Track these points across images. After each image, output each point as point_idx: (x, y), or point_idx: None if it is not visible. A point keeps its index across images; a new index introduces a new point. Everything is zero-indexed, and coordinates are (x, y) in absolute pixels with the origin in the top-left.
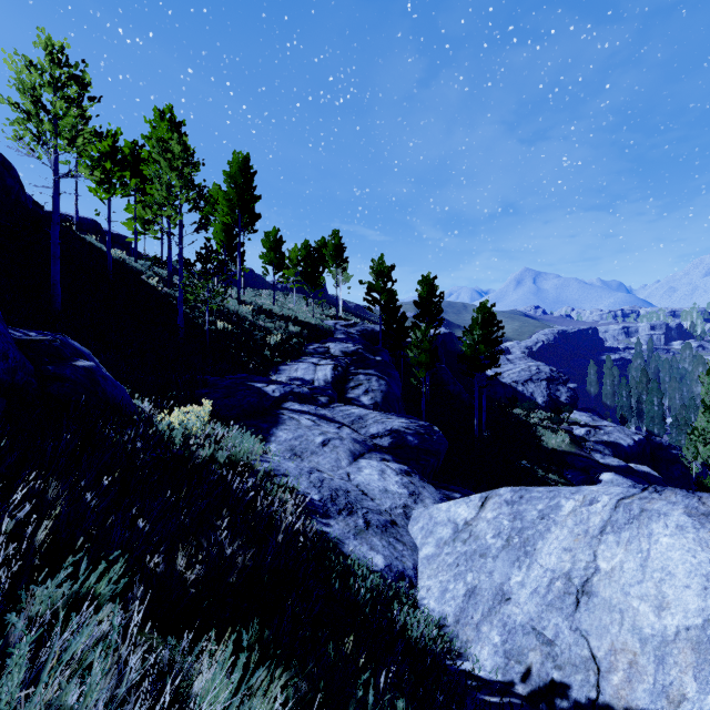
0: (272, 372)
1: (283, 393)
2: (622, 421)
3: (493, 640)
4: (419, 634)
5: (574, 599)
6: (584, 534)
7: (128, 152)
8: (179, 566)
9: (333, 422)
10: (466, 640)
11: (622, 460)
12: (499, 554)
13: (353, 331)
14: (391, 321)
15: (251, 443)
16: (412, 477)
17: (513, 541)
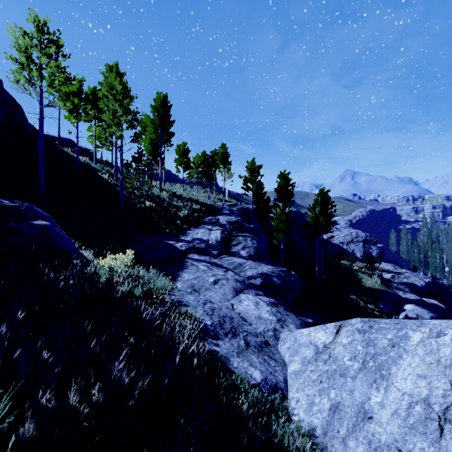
0: (181, 234)
1: (187, 247)
2: (414, 269)
3: None
4: (295, 447)
5: (437, 425)
6: (436, 363)
7: (89, 92)
8: (71, 400)
9: (221, 267)
10: None
11: (417, 296)
12: (357, 375)
13: (234, 208)
14: (259, 202)
15: (163, 281)
16: (278, 307)
17: (368, 365)
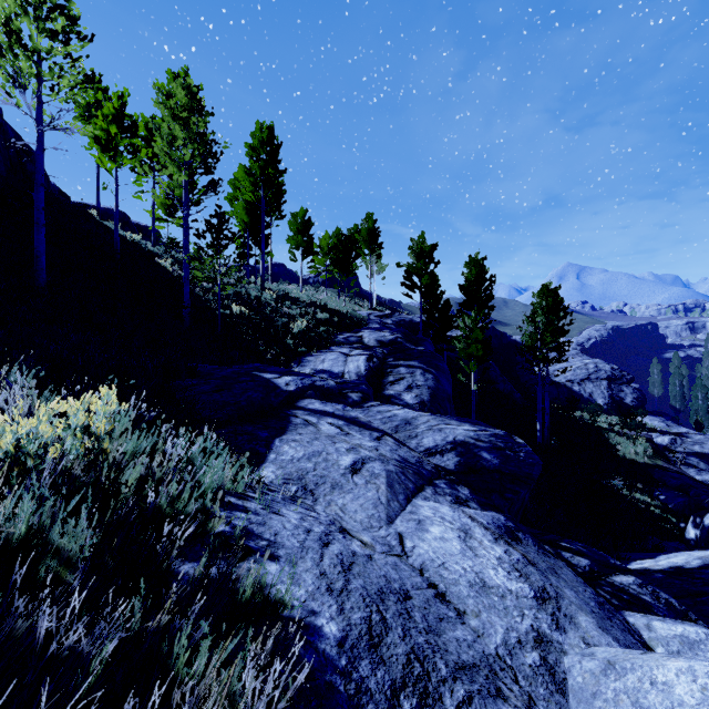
0: (294, 363)
1: (300, 386)
2: (698, 426)
3: None
4: None
5: None
6: None
7: (137, 117)
8: None
9: (368, 428)
10: None
11: None
12: None
13: (389, 321)
14: (432, 310)
15: (226, 467)
16: (522, 544)
17: None
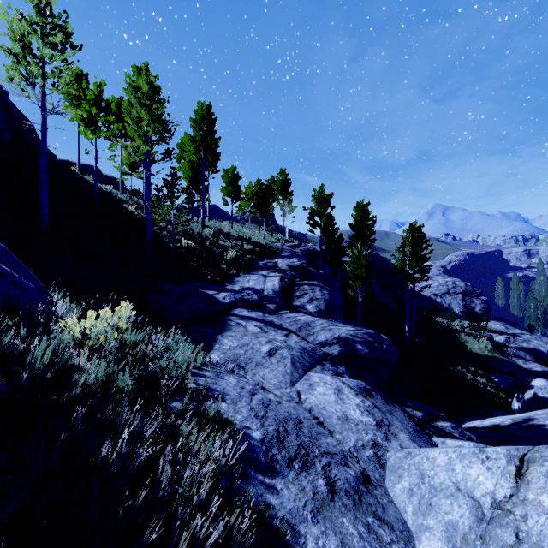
0: (227, 282)
1: (233, 300)
2: (530, 329)
3: None
4: None
5: None
6: None
7: (111, 101)
8: None
9: (280, 328)
10: None
11: (543, 366)
12: None
13: (297, 250)
14: (329, 241)
15: (189, 352)
16: (374, 398)
17: None
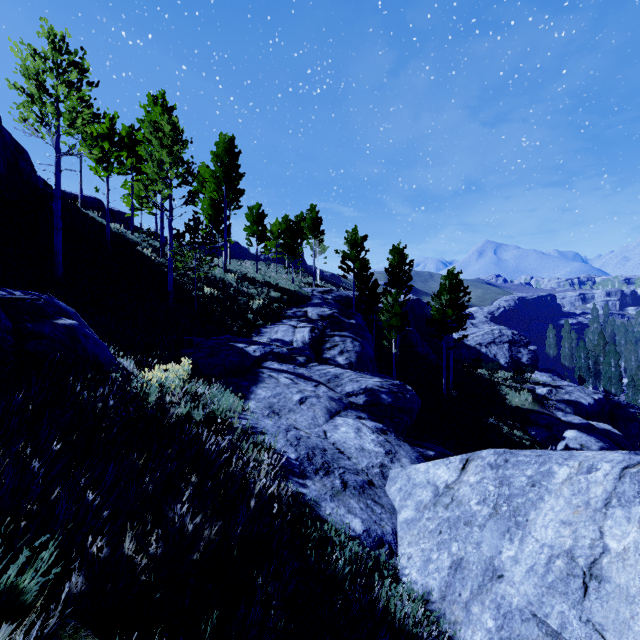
0: (254, 334)
1: (263, 353)
2: (581, 381)
3: (486, 624)
4: (403, 614)
5: (580, 583)
6: (584, 506)
7: (124, 134)
8: (126, 549)
9: (310, 380)
10: (454, 621)
11: (583, 418)
12: (486, 523)
13: (329, 297)
14: (364, 287)
15: (230, 400)
16: (387, 435)
17: (501, 510)
